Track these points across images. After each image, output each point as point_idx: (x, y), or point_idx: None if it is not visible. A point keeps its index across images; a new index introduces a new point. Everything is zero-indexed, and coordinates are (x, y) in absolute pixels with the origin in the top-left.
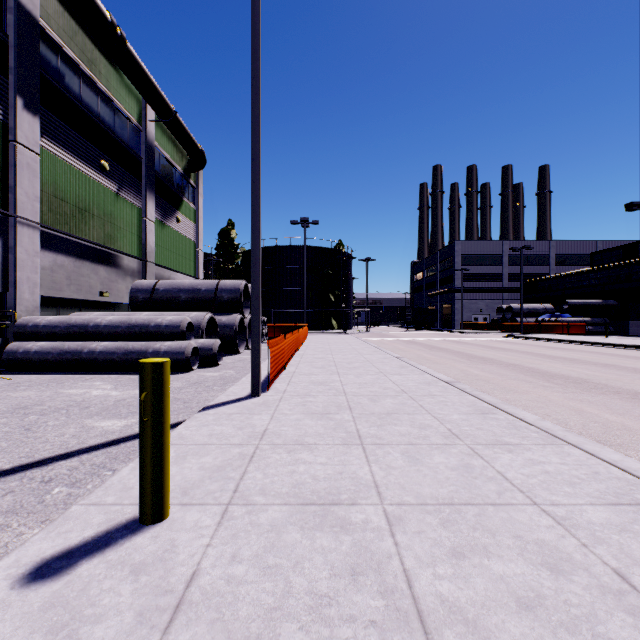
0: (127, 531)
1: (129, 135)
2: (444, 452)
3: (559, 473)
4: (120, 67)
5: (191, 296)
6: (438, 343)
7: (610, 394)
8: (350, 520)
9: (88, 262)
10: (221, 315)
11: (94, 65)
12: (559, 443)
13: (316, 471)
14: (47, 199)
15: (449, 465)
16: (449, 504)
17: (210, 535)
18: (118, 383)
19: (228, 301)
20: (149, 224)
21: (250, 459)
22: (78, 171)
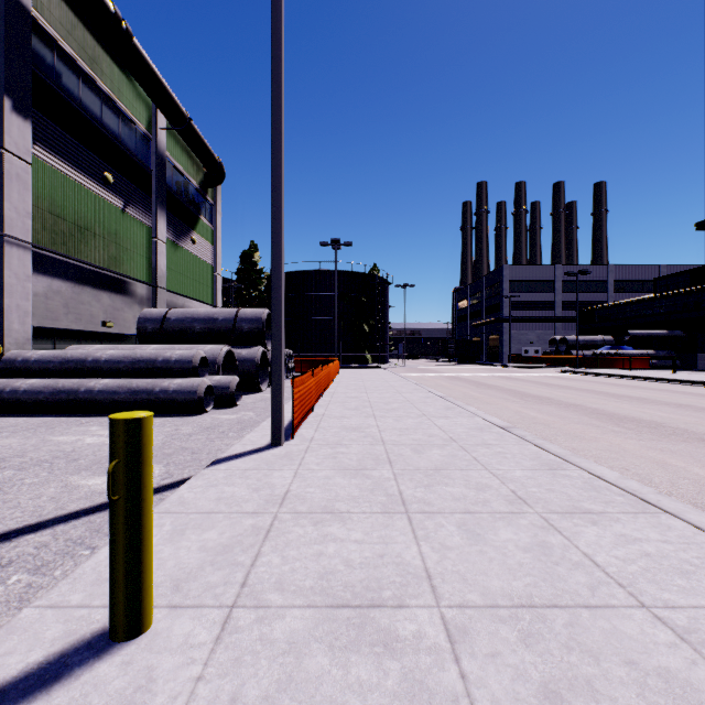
0: (89, 653)
1: (137, 144)
2: (511, 524)
3: (664, 556)
4: (126, 66)
5: (207, 326)
6: (485, 379)
7: (694, 442)
8: (397, 633)
9: (89, 288)
10: (241, 348)
11: (96, 64)
12: (653, 511)
13: (350, 553)
14: (41, 215)
15: (520, 544)
16: (528, 606)
17: (203, 660)
18: None
19: (249, 332)
20: (160, 245)
21: (266, 535)
22: (77, 184)
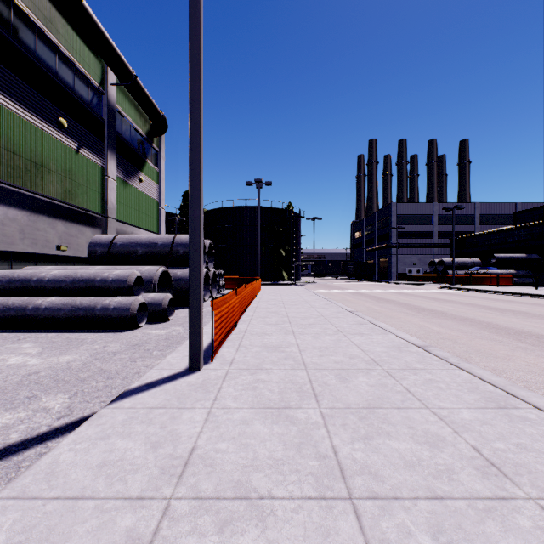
0: None
1: (90, 96)
2: (509, 529)
3: None
4: (77, 26)
5: (148, 250)
6: (382, 294)
7: None
8: None
9: (44, 216)
10: (176, 269)
11: (51, 23)
12: None
13: None
14: None
15: None
16: None
17: None
18: (49, 345)
19: (184, 255)
20: (111, 182)
21: None
22: (33, 126)
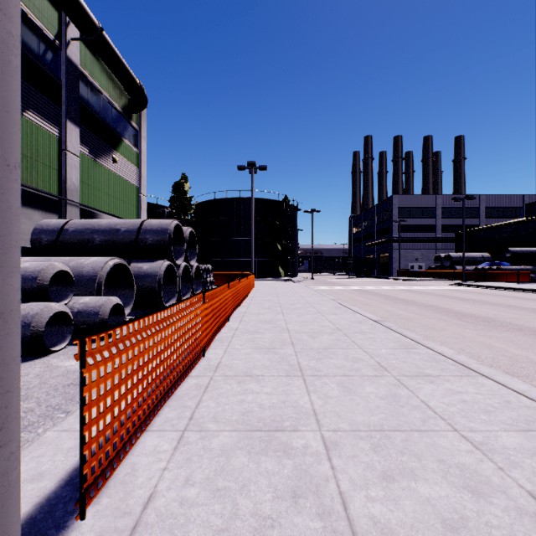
0: None
1: (41, 49)
2: None
3: None
4: None
5: (107, 238)
6: (393, 292)
7: None
8: None
9: None
10: (143, 262)
11: None
12: None
13: None
14: None
15: None
16: None
17: None
18: None
19: (153, 244)
20: (71, 158)
21: None
22: None
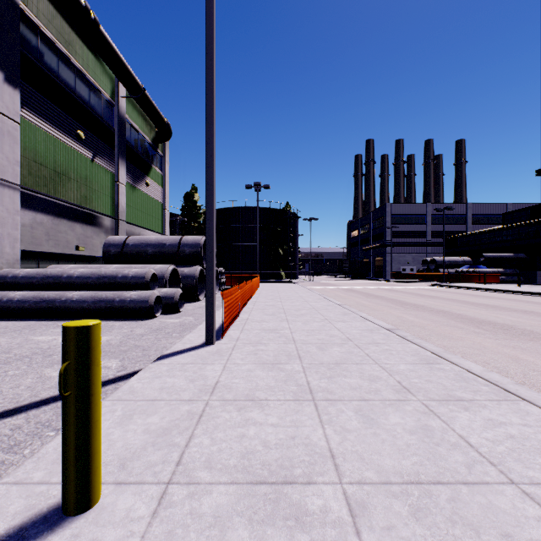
0: (44, 526)
1: (103, 109)
2: (398, 410)
3: (525, 438)
4: (94, 48)
5: (157, 250)
6: (373, 291)
7: (539, 340)
8: (306, 508)
9: (65, 220)
10: (183, 267)
11: (71, 46)
12: (513, 399)
13: (267, 435)
14: (27, 163)
15: (406, 427)
16: (416, 483)
17: (141, 533)
18: None
19: (190, 254)
20: (121, 187)
21: (198, 419)
22: (56, 139)
